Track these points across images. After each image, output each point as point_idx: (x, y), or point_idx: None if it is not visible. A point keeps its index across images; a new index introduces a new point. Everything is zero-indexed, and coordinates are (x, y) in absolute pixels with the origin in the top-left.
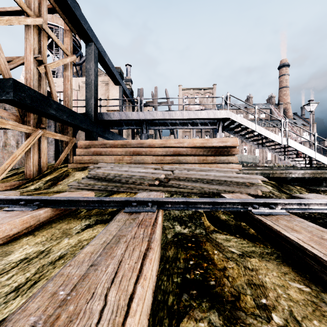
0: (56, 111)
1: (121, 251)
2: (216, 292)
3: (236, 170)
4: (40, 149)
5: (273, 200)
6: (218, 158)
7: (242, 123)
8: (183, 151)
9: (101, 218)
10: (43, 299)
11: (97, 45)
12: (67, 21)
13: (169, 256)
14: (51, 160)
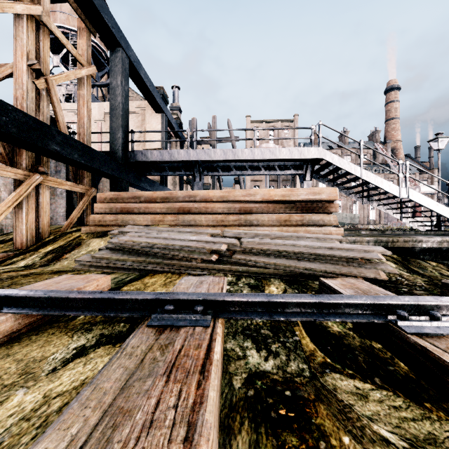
0: (61, 147)
1: None
2: None
3: (339, 238)
4: (38, 205)
5: (433, 300)
6: (307, 218)
7: (341, 167)
8: (255, 207)
9: (111, 331)
10: None
11: (128, 52)
12: (82, 15)
13: None
14: (61, 221)
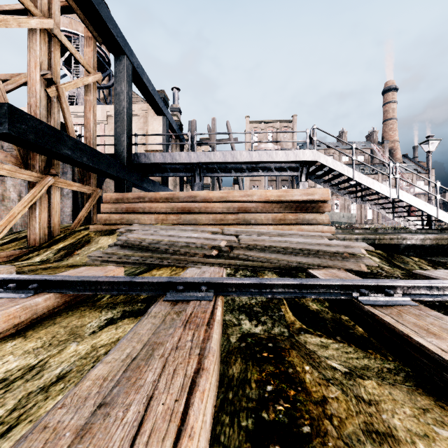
0: (72, 151)
1: (153, 376)
2: None
3: (328, 235)
4: (49, 205)
5: (390, 282)
6: (301, 217)
7: (334, 169)
8: (252, 207)
9: (131, 309)
10: None
11: (132, 58)
12: (89, 25)
13: (233, 376)
14: (68, 220)
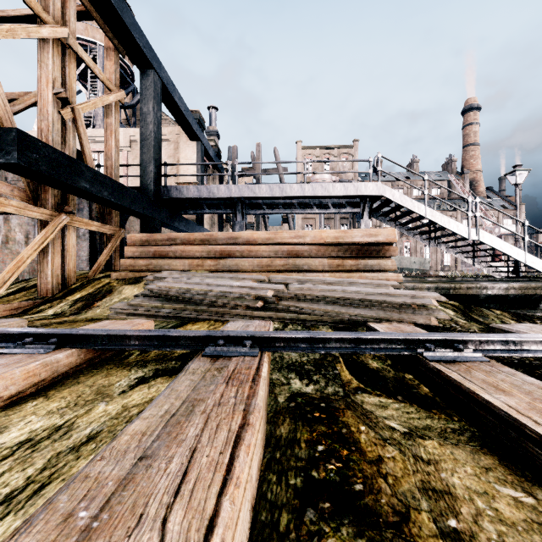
0: (91, 184)
1: (195, 430)
2: (367, 506)
3: (393, 284)
4: (63, 248)
5: (460, 336)
6: (363, 263)
7: (403, 205)
8: (304, 251)
9: (165, 367)
10: (47, 528)
11: (161, 73)
12: (110, 33)
13: (281, 436)
14: (84, 266)
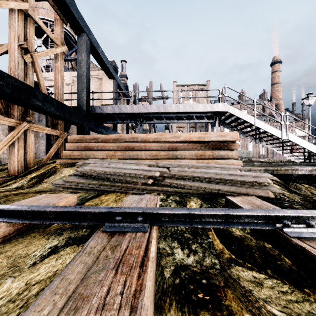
0: (42, 103)
1: None
2: None
3: (239, 167)
4: (26, 144)
5: (309, 213)
6: (217, 153)
7: (240, 117)
8: (179, 146)
9: (76, 235)
10: None
11: (90, 36)
12: (57, 10)
13: None
14: (42, 155)
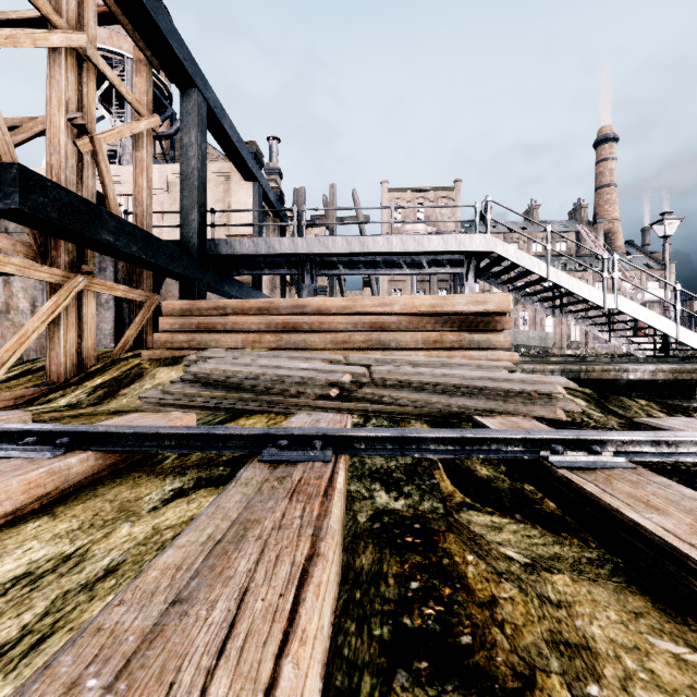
0: (115, 236)
1: (247, 564)
2: (477, 666)
3: (507, 365)
4: (80, 319)
5: (596, 434)
6: (467, 338)
7: (519, 263)
8: (392, 323)
9: (210, 475)
10: None
11: (206, 93)
12: (141, 42)
13: (362, 569)
14: (107, 342)
